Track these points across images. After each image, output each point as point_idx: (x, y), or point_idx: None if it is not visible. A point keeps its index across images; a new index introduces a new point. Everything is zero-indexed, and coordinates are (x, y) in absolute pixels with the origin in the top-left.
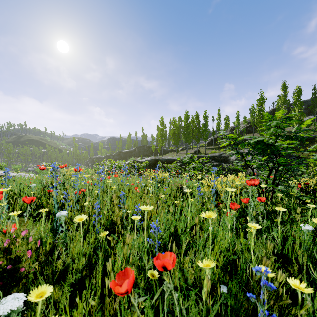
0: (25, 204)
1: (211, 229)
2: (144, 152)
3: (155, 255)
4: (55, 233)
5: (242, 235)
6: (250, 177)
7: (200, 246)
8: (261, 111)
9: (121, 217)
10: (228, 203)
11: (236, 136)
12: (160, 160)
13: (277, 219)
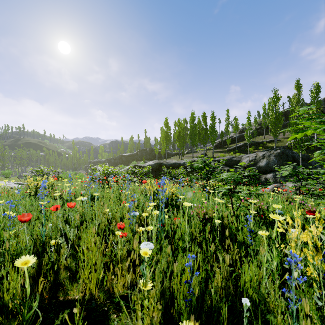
0: None
1: None
2: (147, 155)
3: None
4: None
5: None
6: None
7: None
8: (275, 111)
9: None
10: None
11: None
12: (164, 164)
13: None
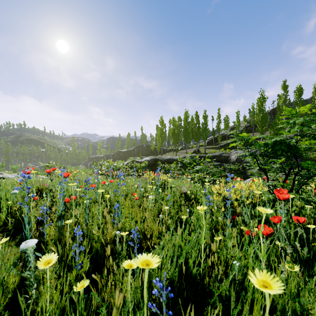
0: (3, 215)
1: (237, 264)
2: (143, 151)
3: (159, 306)
4: (23, 265)
5: (279, 272)
6: (268, 183)
7: (235, 315)
8: (262, 110)
9: (114, 235)
10: (260, 229)
11: (249, 136)
12: (160, 160)
13: (308, 238)
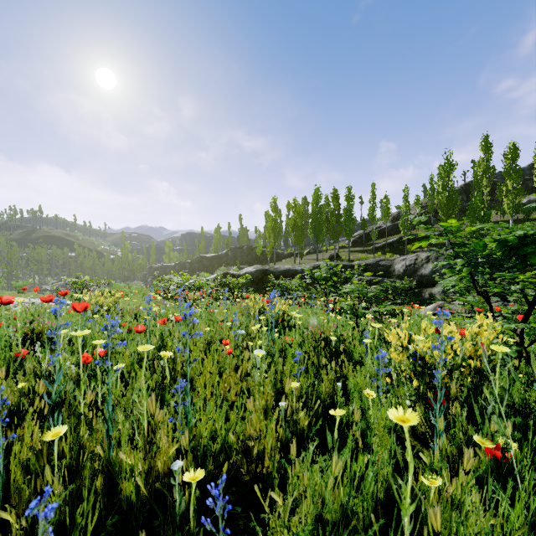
0: None
1: None
2: (243, 257)
3: None
4: None
5: None
6: (508, 325)
7: None
8: (448, 187)
9: (176, 454)
10: None
11: (460, 226)
12: (272, 271)
13: None
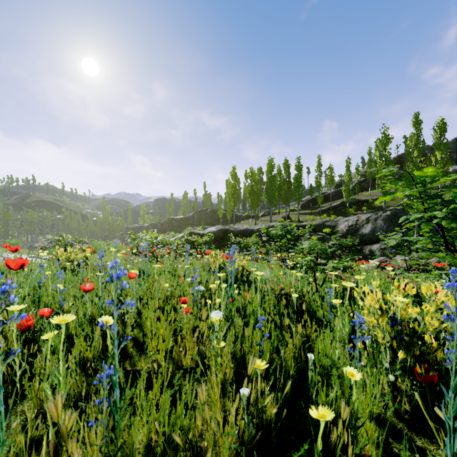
0: None
1: None
2: (207, 219)
3: None
4: None
5: None
6: None
7: None
8: (385, 157)
9: None
10: None
11: (437, 175)
12: (231, 231)
13: None
